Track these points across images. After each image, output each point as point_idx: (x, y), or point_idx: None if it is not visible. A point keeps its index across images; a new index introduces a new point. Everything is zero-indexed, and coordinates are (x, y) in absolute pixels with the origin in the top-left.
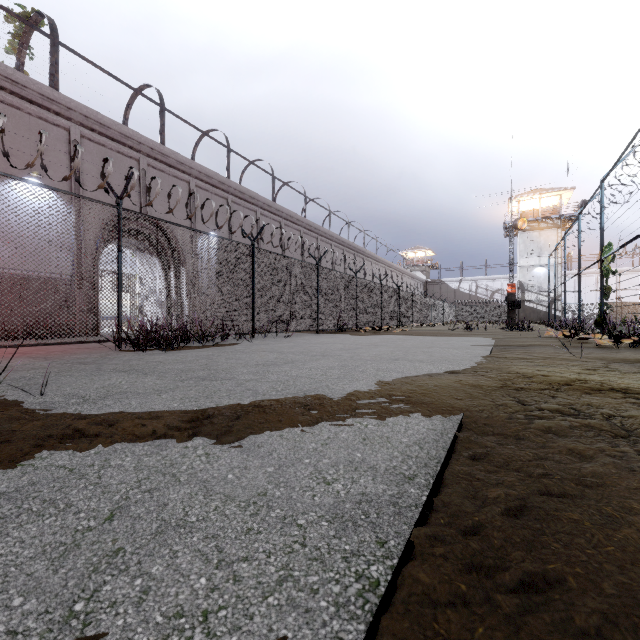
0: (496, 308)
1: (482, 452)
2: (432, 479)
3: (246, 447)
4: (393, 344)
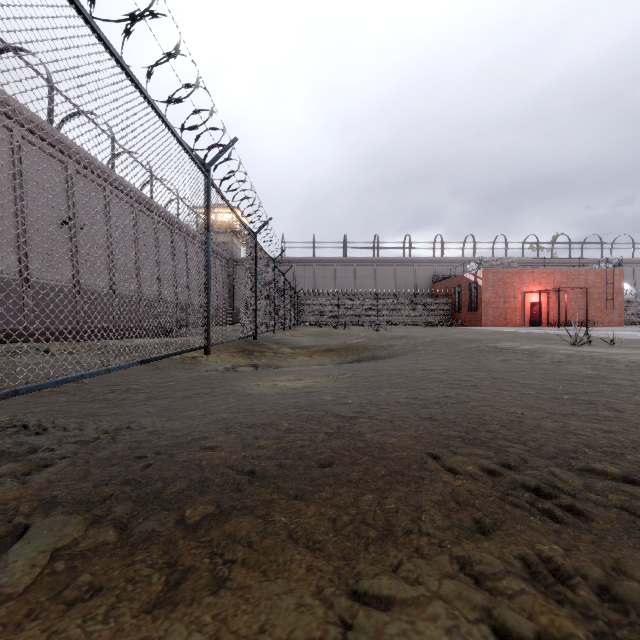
0: None
1: None
2: None
3: None
4: None
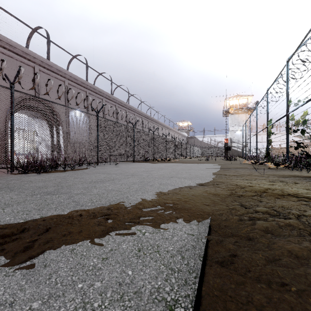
0: (219, 150)
1: (228, 258)
2: (191, 306)
3: (33, 267)
4: (171, 168)
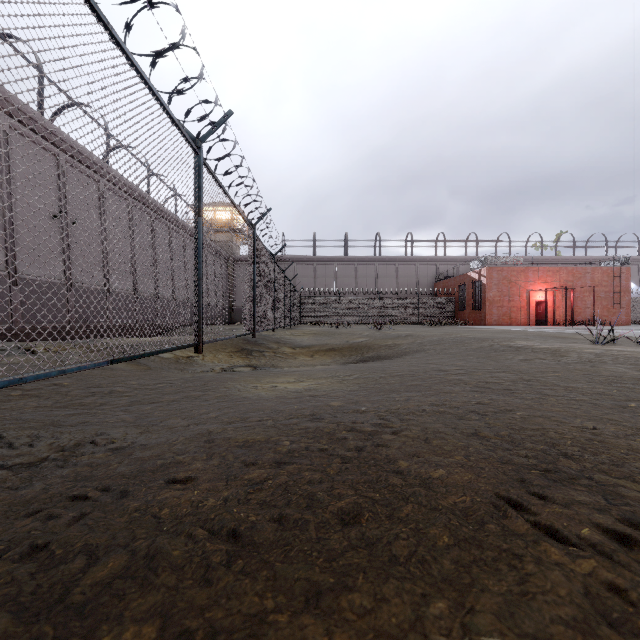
0: None
1: None
2: None
3: None
4: None
